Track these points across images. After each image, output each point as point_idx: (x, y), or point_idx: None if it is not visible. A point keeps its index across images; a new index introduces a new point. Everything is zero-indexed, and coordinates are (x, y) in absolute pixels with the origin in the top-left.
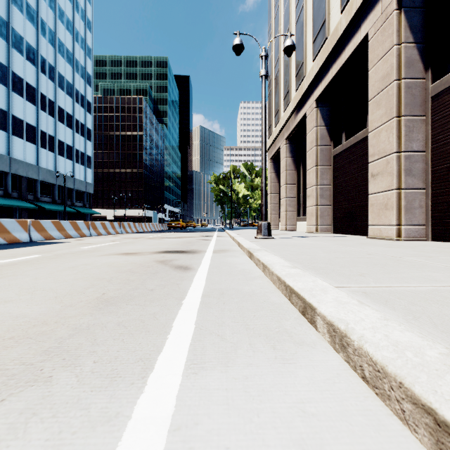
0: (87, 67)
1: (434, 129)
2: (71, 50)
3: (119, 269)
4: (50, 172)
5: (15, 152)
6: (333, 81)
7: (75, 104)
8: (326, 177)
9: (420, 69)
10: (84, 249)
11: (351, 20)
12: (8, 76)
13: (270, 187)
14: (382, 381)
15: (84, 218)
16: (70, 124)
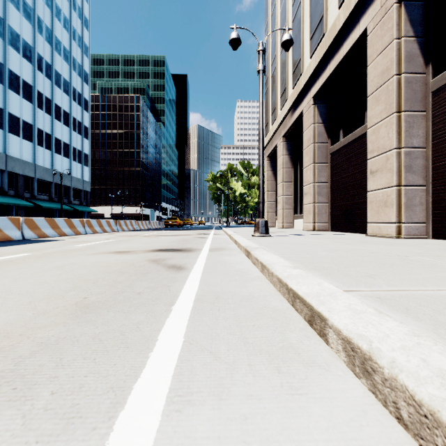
0: (84, 65)
1: (435, 124)
2: (68, 48)
3: (108, 269)
4: (47, 170)
5: (11, 150)
6: (331, 78)
7: (72, 102)
8: (324, 174)
9: (420, 64)
10: (75, 248)
11: (349, 14)
12: (4, 74)
13: (267, 185)
14: (431, 431)
15: (81, 216)
16: (67, 122)
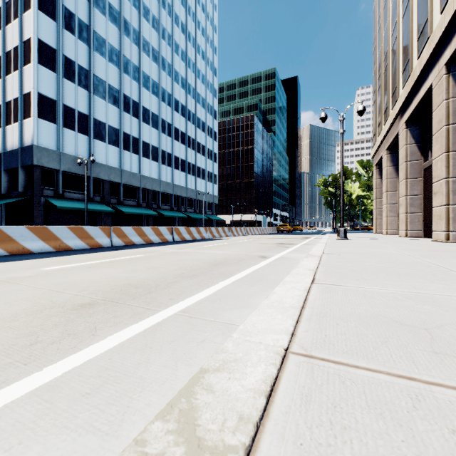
0: (214, 106)
1: None
2: (204, 97)
3: (264, 246)
4: (193, 191)
5: (175, 180)
6: (416, 110)
7: (207, 137)
8: (416, 188)
9: None
10: (241, 242)
11: (421, 70)
12: (172, 131)
13: (375, 192)
14: None
15: (212, 223)
16: (204, 152)
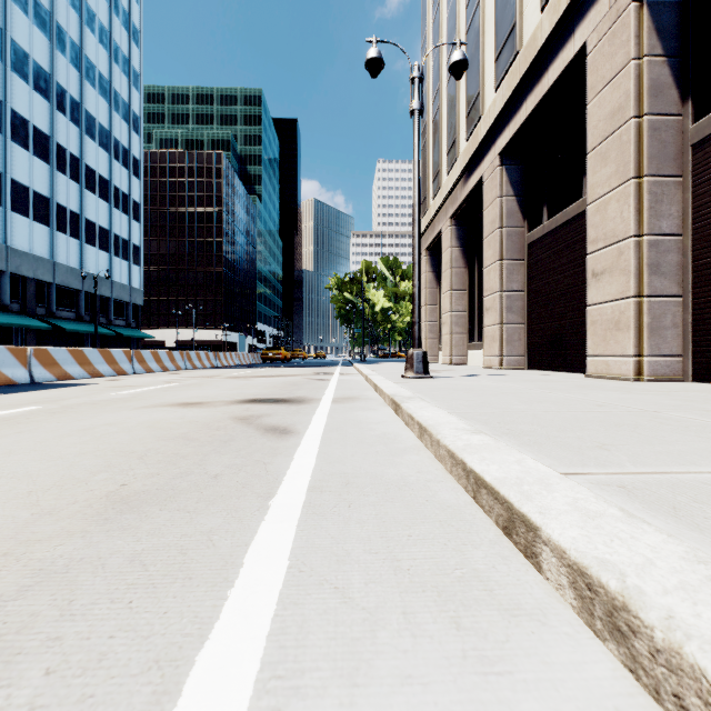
0: (133, 104)
1: (697, 197)
2: (107, 76)
3: (166, 434)
4: (73, 271)
5: (15, 239)
6: (528, 123)
7: (113, 162)
8: (516, 278)
9: (673, 100)
10: (115, 397)
11: (558, 21)
12: (3, 117)
13: (425, 295)
14: None
15: (127, 344)
16: (105, 193)
